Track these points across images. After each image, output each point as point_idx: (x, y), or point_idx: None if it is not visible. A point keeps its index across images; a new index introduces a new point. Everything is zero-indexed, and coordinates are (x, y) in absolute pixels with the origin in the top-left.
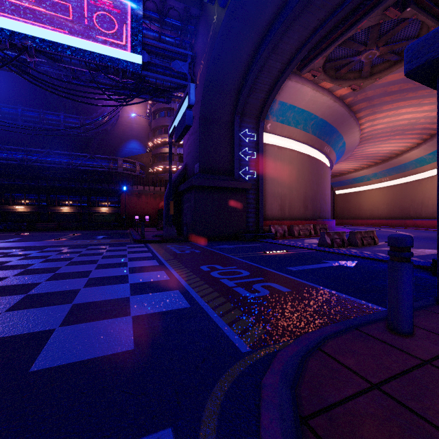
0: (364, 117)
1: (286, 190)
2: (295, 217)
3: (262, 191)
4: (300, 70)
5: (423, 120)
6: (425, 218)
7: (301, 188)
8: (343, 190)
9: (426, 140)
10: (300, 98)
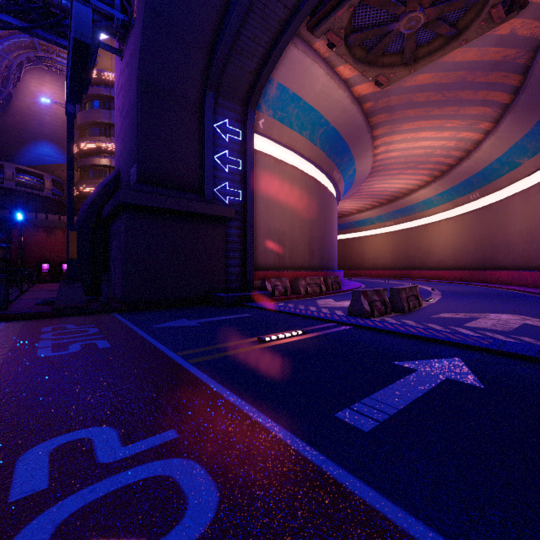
0: (381, 137)
1: (286, 225)
2: (299, 266)
3: (251, 224)
4: (313, 29)
5: (439, 151)
6: (432, 268)
7: (306, 225)
8: (345, 235)
9: (436, 178)
10: (309, 85)
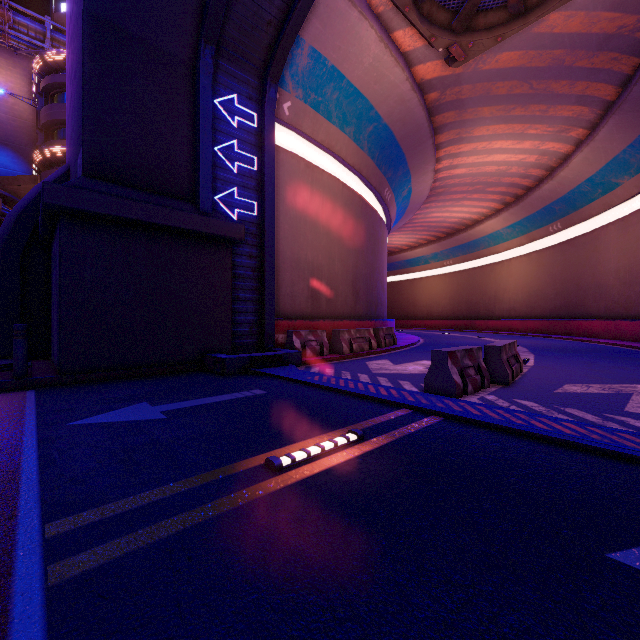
0: (445, 146)
1: (322, 257)
2: (340, 314)
3: (272, 251)
4: None
5: (516, 168)
6: (500, 317)
7: (349, 258)
8: (393, 277)
9: (508, 206)
10: (354, 55)
